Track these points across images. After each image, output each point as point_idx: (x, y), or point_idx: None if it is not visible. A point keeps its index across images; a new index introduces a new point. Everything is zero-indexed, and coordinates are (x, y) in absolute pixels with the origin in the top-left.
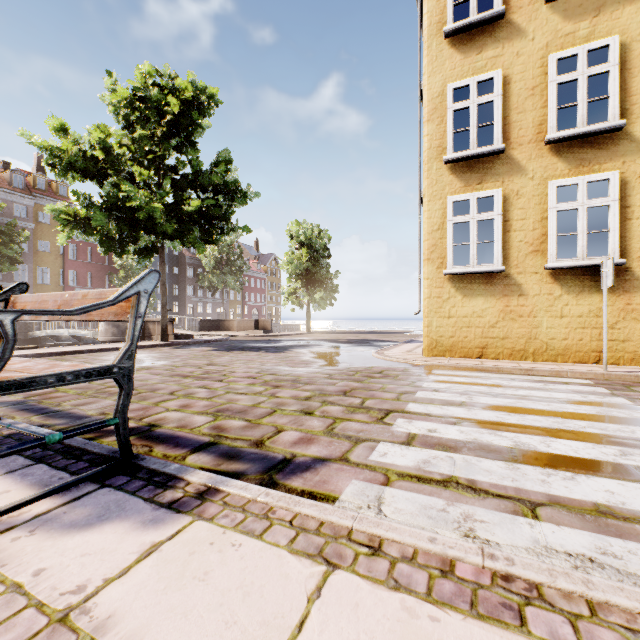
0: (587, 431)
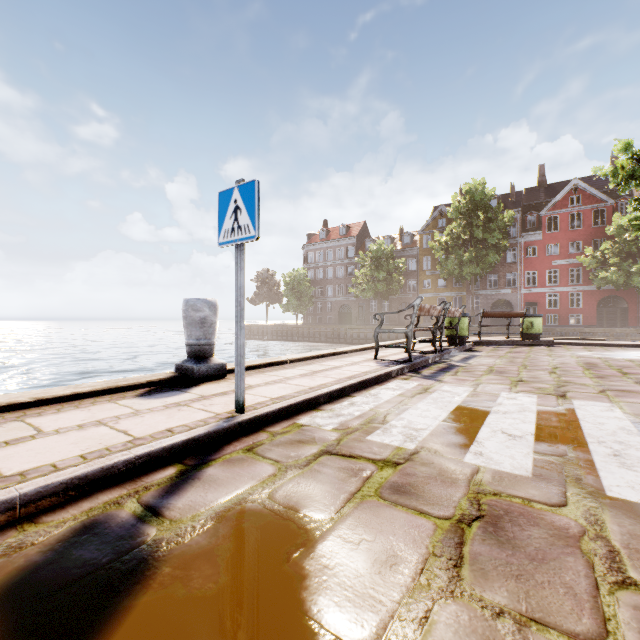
0: (589, 444)
